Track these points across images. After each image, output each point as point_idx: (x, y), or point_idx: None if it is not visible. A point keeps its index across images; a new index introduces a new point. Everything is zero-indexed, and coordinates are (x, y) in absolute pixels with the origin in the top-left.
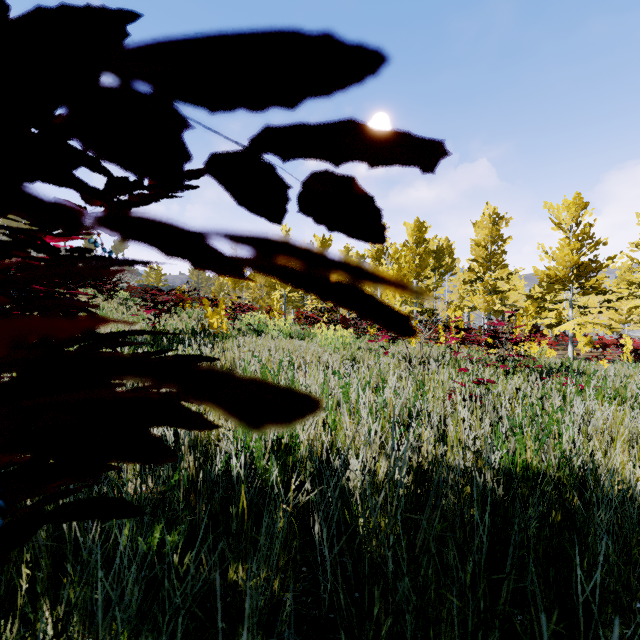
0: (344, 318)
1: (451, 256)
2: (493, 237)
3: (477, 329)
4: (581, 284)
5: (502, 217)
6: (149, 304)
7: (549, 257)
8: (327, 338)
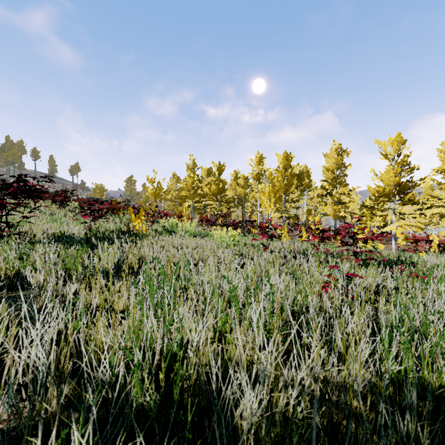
0: (234, 221)
1: (308, 178)
2: (338, 164)
3: (332, 230)
4: (401, 197)
5: (344, 150)
6: (86, 211)
7: (378, 178)
8: (221, 237)
